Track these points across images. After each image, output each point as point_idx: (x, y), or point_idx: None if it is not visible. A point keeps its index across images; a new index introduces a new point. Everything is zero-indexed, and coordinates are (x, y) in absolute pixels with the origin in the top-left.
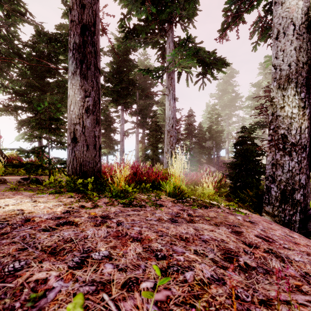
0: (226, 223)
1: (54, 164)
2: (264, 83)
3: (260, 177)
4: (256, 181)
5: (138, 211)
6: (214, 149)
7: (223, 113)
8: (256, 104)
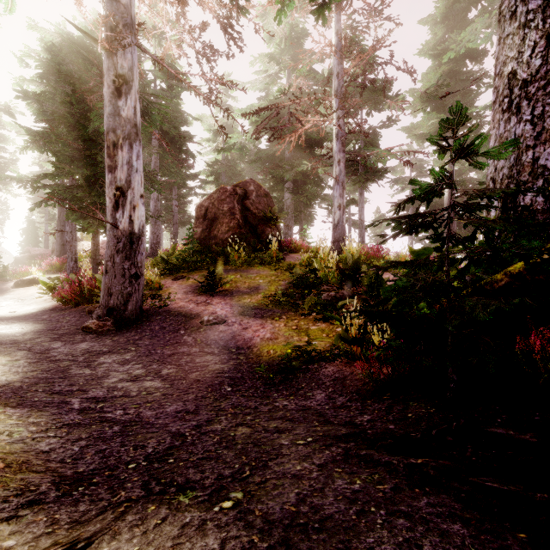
0: None
1: None
2: None
3: None
4: None
5: None
6: None
7: None
8: None
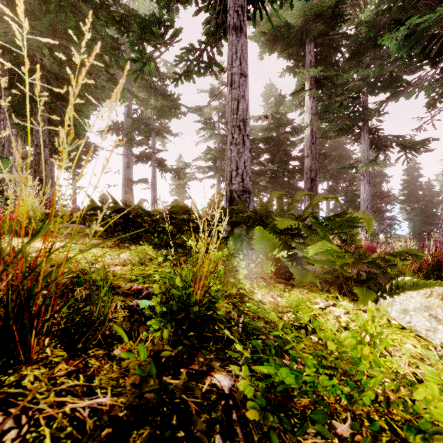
0: None
1: None
2: None
3: None
4: None
5: None
6: None
7: None
8: None
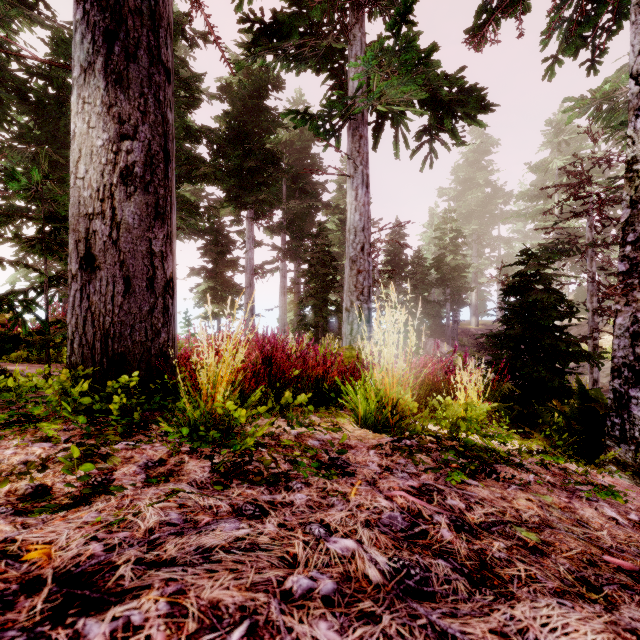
0: (614, 567)
1: (53, 336)
2: (556, 164)
3: (568, 367)
4: (558, 375)
5: (256, 519)
6: (448, 305)
7: (467, 230)
8: (538, 209)
